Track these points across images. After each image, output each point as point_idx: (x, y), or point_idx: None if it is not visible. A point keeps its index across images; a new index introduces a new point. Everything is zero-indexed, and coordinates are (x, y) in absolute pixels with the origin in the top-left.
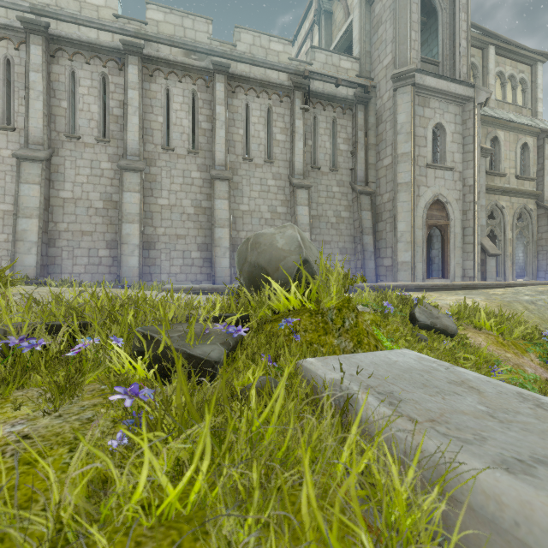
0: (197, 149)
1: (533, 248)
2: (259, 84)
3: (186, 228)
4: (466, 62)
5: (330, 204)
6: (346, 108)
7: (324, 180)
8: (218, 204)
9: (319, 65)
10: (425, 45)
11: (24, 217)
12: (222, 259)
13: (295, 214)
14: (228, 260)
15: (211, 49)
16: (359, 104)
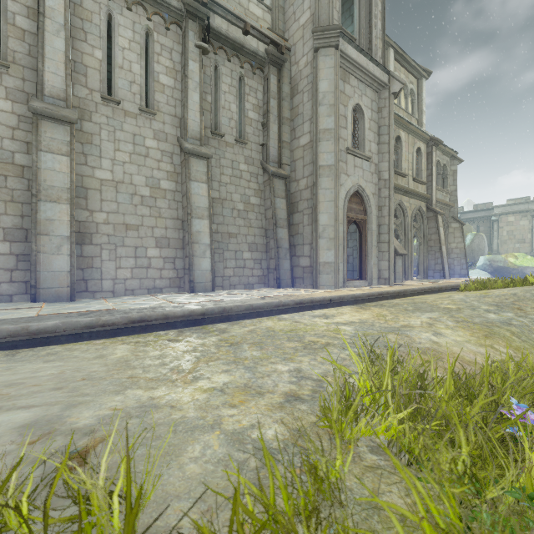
0: (5, 59)
1: (424, 249)
2: None
3: None
4: (381, 46)
5: (236, 185)
6: (256, 66)
7: (229, 153)
8: (47, 160)
9: None
10: None
11: None
12: (53, 256)
13: (188, 192)
14: (66, 259)
15: None
16: (271, 66)
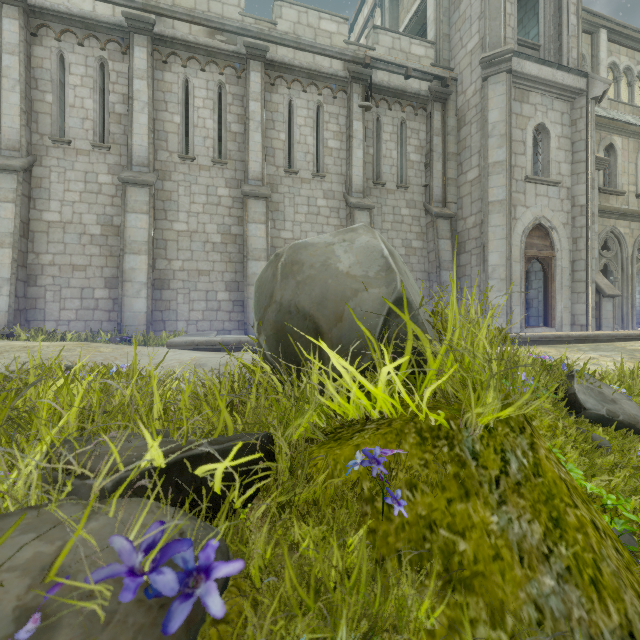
0: (225, 158)
1: None
2: (305, 74)
3: (210, 261)
4: (576, 45)
5: (397, 230)
6: (418, 107)
7: (390, 199)
8: (252, 229)
9: (384, 51)
10: (518, 28)
11: None
12: None
13: None
14: None
15: (244, 27)
16: (435, 102)
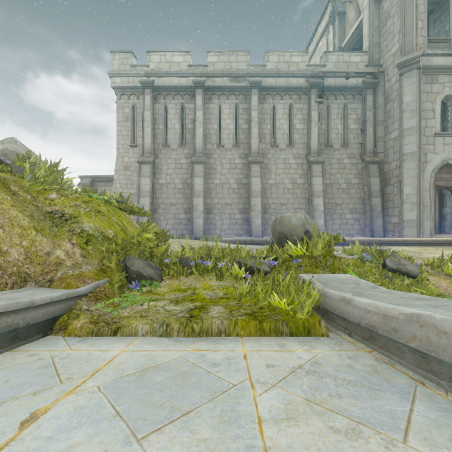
0: (239, 143)
1: None
2: (282, 89)
3: (231, 198)
4: None
5: (341, 173)
6: (356, 94)
7: (336, 154)
8: (253, 180)
9: (332, 65)
10: (437, 23)
11: (142, 196)
12: (256, 219)
13: (311, 184)
14: (260, 220)
15: (248, 72)
16: (368, 89)
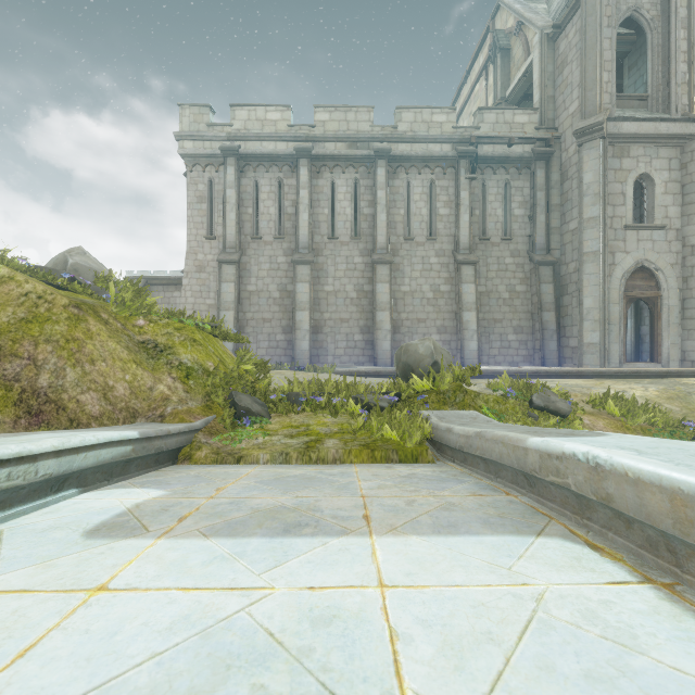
0: (359, 235)
1: None
2: (420, 160)
3: (349, 312)
4: (686, 91)
5: (501, 278)
6: (522, 167)
7: (495, 251)
8: (380, 288)
9: (488, 126)
10: (633, 70)
11: (224, 310)
12: (383, 341)
13: (460, 293)
14: (389, 343)
15: (373, 136)
16: (538, 161)
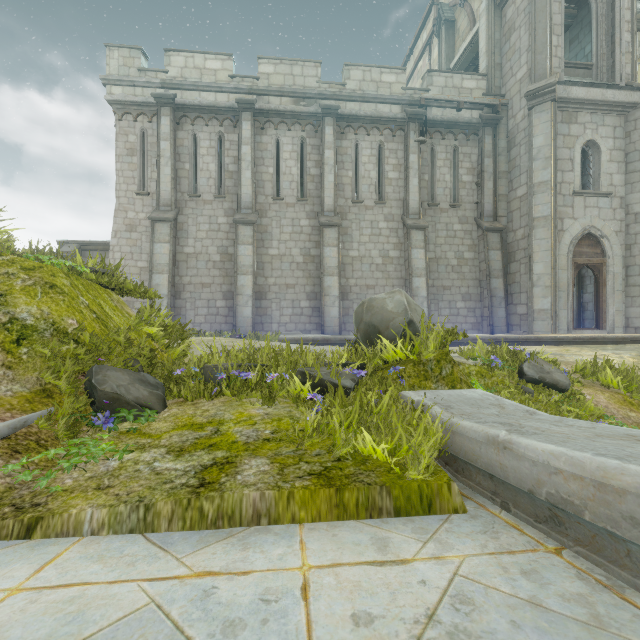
0: (306, 196)
1: None
2: (369, 121)
3: (295, 277)
4: (630, 60)
5: (450, 244)
6: (470, 133)
7: (444, 217)
8: (327, 251)
9: (437, 90)
10: (574, 43)
11: (157, 272)
12: (331, 308)
13: (410, 258)
14: (337, 309)
15: (320, 93)
16: (486, 128)
